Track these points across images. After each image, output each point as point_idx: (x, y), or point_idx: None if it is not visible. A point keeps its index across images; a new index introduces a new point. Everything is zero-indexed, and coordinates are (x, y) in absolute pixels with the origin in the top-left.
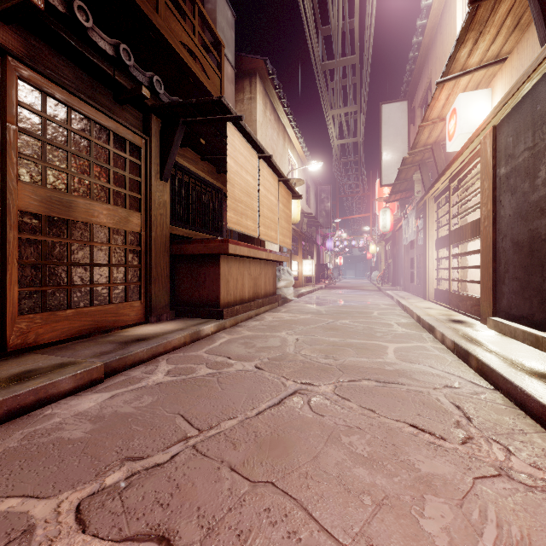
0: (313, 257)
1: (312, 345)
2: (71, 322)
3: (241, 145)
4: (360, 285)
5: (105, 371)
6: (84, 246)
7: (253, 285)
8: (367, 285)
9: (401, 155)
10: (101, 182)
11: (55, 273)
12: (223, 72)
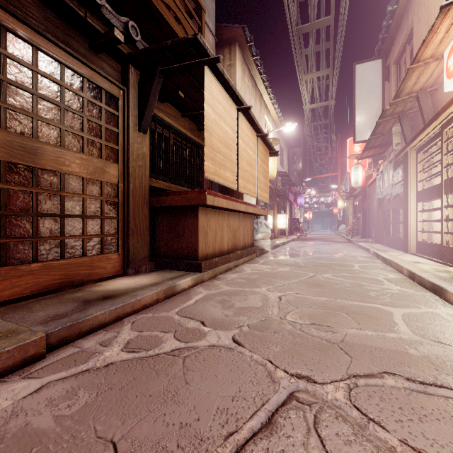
0: (286, 212)
1: (299, 307)
2: (36, 277)
3: (219, 94)
4: (329, 237)
5: (50, 342)
6: (54, 196)
7: (232, 237)
8: (335, 237)
9: (375, 112)
10: (73, 129)
11: (18, 224)
12: (203, 36)
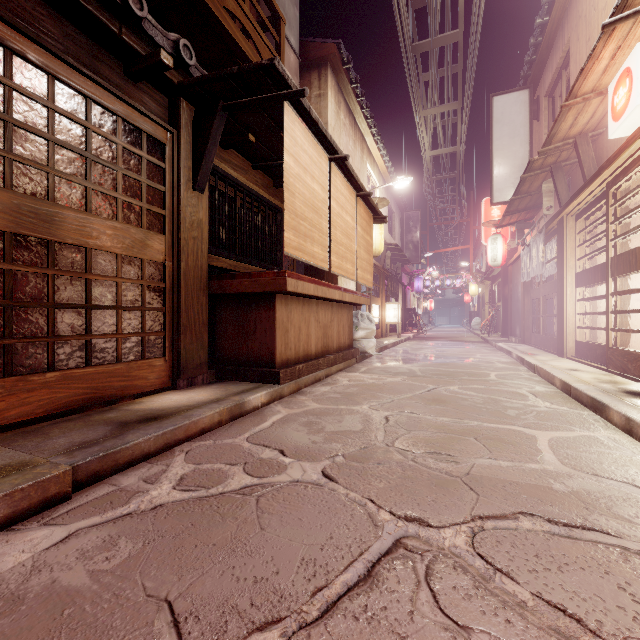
0: (398, 300)
1: (412, 431)
2: (53, 391)
3: (304, 139)
4: (458, 335)
5: (76, 479)
6: (77, 279)
7: (322, 335)
8: (467, 335)
9: (520, 162)
10: (102, 188)
11: (28, 319)
12: (282, 56)
